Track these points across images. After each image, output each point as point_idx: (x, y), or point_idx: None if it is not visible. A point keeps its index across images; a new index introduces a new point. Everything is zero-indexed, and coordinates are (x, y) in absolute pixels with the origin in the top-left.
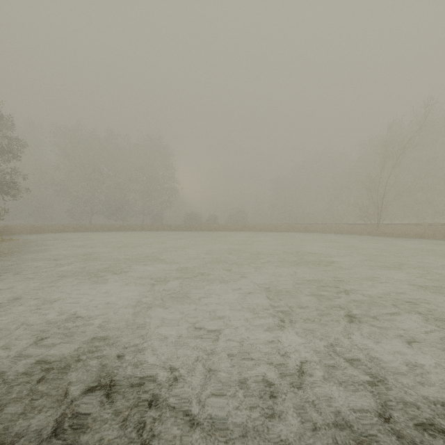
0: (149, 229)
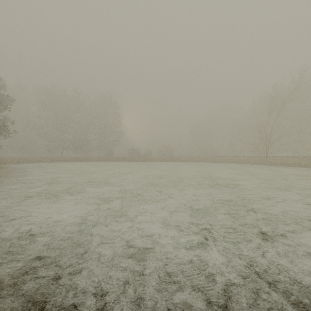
0: (103, 160)
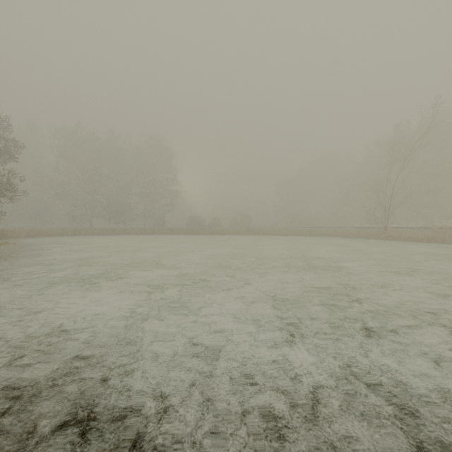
0: (151, 232)
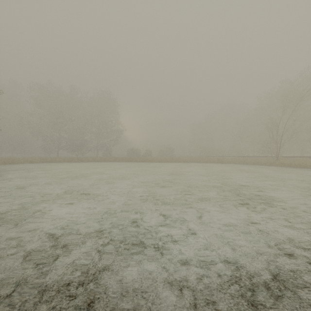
0: (100, 160)
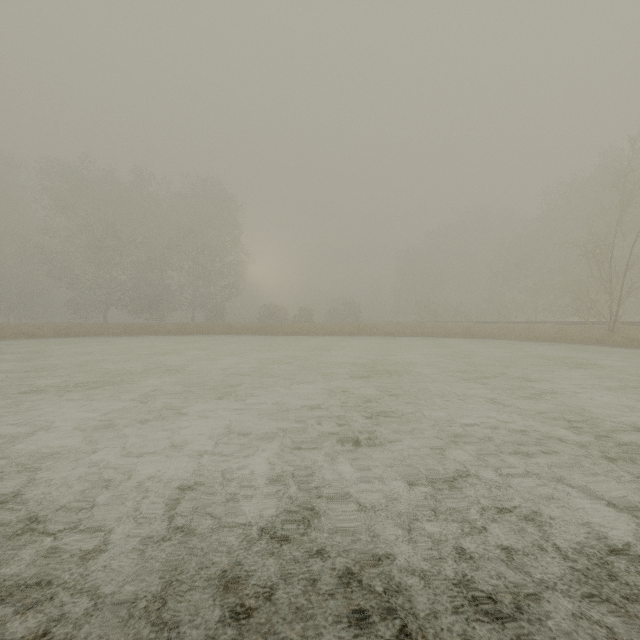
0: (194, 331)
